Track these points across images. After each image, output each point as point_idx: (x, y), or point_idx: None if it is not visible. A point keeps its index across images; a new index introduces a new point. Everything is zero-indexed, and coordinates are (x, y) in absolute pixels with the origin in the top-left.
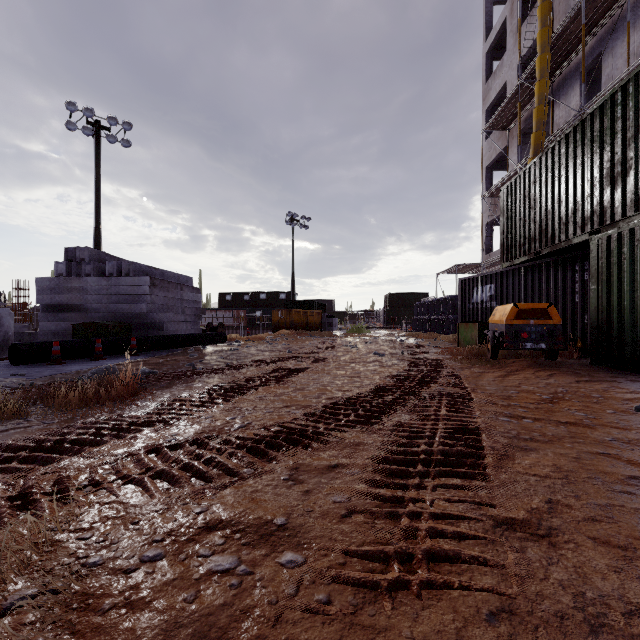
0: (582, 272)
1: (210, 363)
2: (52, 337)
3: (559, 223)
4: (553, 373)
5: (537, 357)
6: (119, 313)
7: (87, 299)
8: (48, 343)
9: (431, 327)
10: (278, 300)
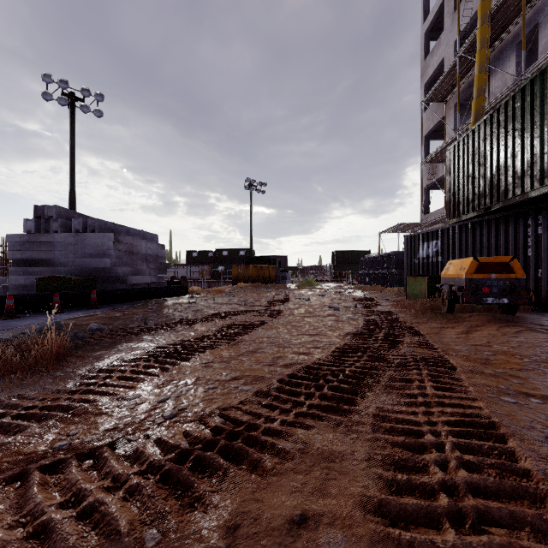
0: (535, 226)
1: (165, 317)
2: (22, 290)
3: (513, 177)
4: (520, 330)
5: (493, 311)
6: (85, 267)
7: (55, 254)
8: (3, 297)
9: (375, 280)
10: (238, 256)
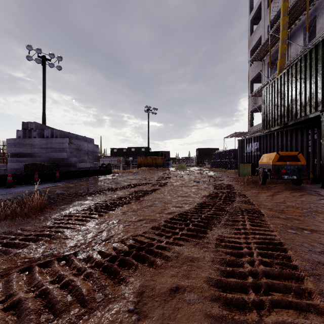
0: (313, 134)
1: (99, 187)
2: (15, 171)
3: (300, 106)
4: (303, 194)
5: (288, 183)
6: (52, 158)
7: (34, 150)
8: (6, 175)
9: (221, 165)
10: (141, 151)
